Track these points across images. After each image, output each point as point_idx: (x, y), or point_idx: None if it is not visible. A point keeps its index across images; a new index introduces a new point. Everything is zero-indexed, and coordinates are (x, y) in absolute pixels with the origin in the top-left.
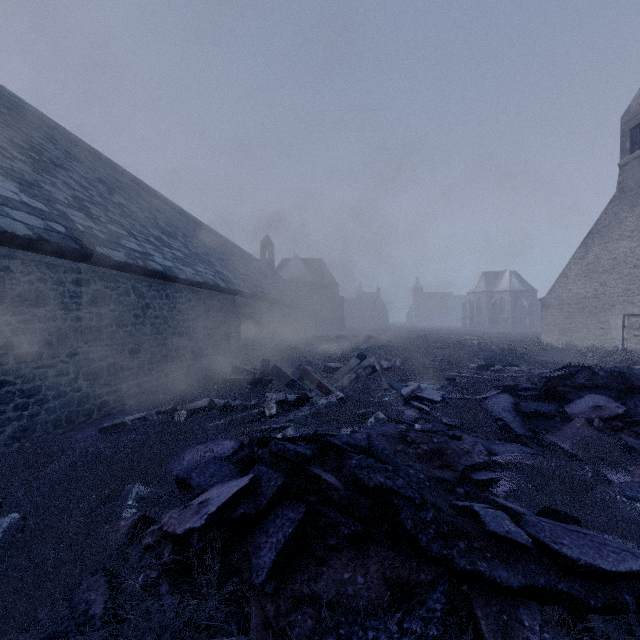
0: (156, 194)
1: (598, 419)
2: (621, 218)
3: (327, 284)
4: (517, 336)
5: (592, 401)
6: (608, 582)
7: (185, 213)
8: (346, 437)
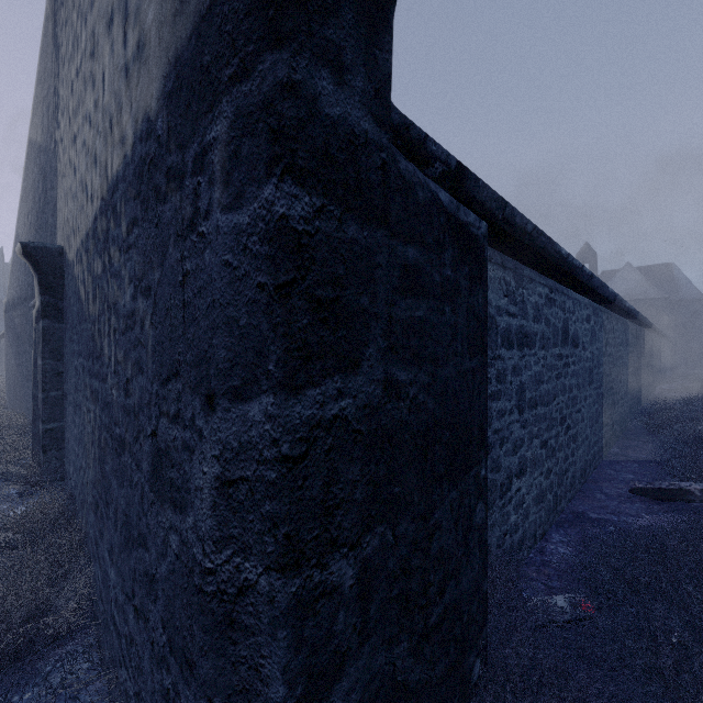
0: None
1: None
2: None
3: (685, 299)
4: None
5: None
6: None
7: None
8: None
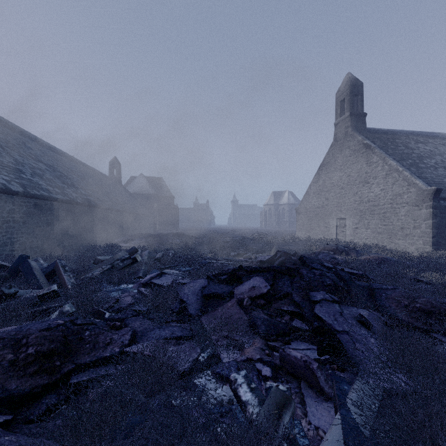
0: None
1: (248, 298)
2: (335, 157)
3: (165, 196)
4: (287, 233)
5: (253, 283)
6: None
7: (21, 130)
8: None
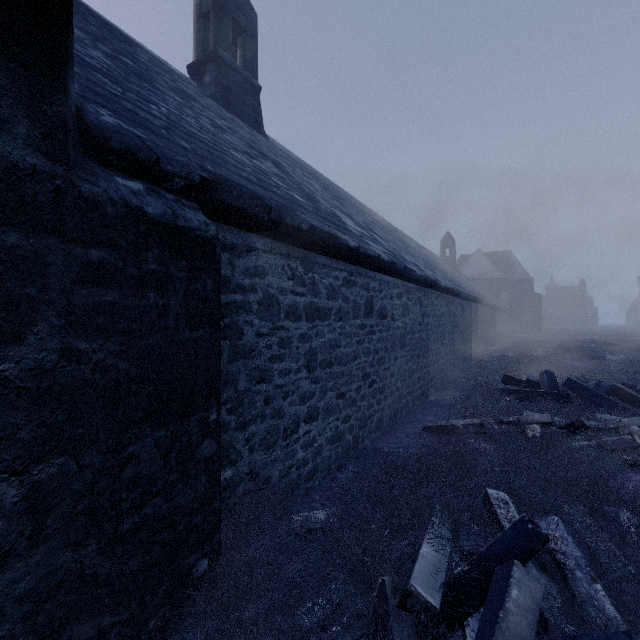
0: (365, 208)
1: None
2: None
3: (518, 280)
4: None
5: None
6: None
7: (384, 221)
8: None
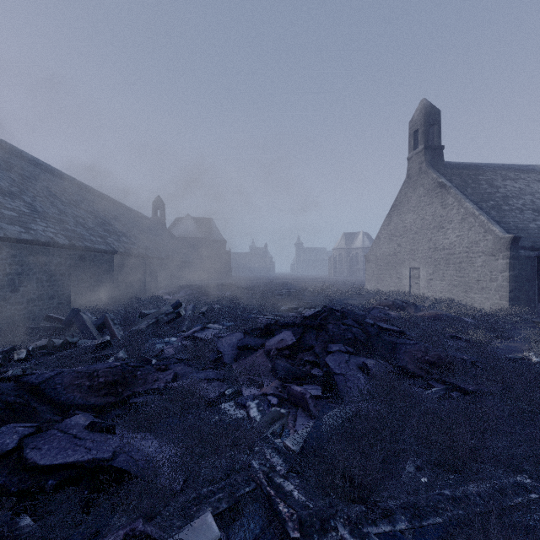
0: (23, 154)
1: (274, 349)
2: (408, 197)
3: (215, 240)
4: (358, 283)
5: (283, 336)
6: (44, 473)
7: (60, 173)
8: (35, 376)
